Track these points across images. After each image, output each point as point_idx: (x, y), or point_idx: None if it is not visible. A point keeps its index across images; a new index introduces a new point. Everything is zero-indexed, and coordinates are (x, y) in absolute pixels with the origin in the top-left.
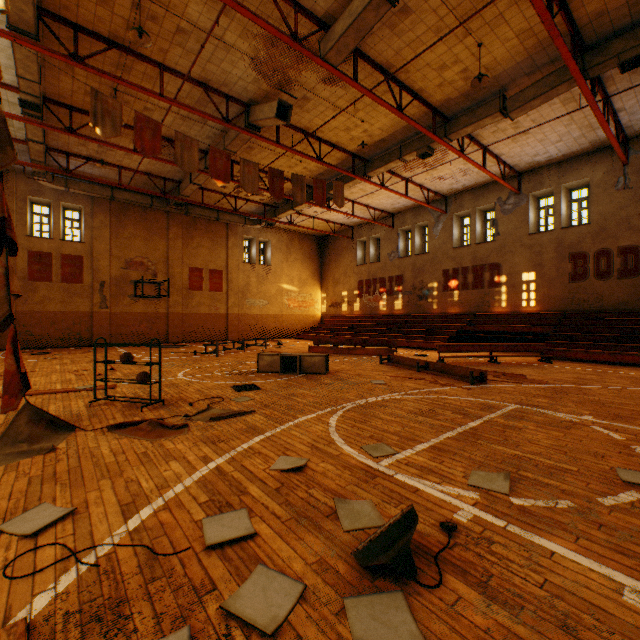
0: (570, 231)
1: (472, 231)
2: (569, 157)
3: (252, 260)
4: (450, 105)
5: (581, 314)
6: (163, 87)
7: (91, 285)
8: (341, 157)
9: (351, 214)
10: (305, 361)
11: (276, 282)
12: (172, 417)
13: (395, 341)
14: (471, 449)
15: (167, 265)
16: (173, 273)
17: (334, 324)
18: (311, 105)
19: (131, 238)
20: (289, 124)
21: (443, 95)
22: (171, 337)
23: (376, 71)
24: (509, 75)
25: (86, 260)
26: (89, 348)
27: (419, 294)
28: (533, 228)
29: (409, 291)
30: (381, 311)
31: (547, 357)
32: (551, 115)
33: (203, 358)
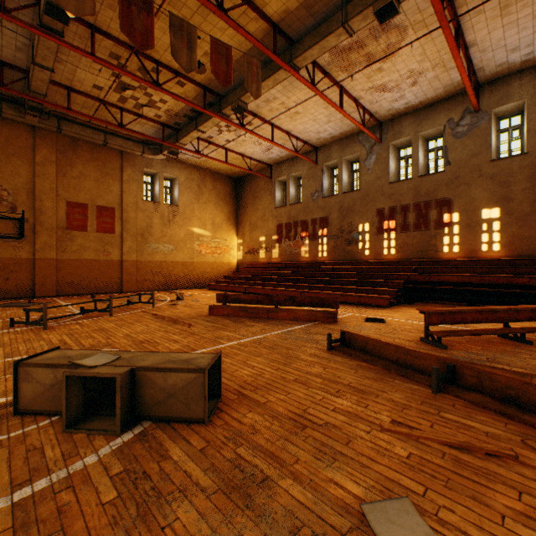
0: None
1: (414, 161)
2: None
3: (155, 198)
4: None
5: None
6: None
7: None
8: (257, 32)
9: (270, 140)
10: (147, 385)
11: (185, 225)
12: None
13: (337, 299)
14: None
15: (33, 197)
16: (42, 207)
17: (250, 272)
18: None
19: None
20: None
21: None
22: (39, 290)
23: None
24: None
25: None
26: None
27: (348, 238)
28: (494, 154)
29: (336, 235)
30: (303, 258)
31: None
32: None
33: (5, 336)
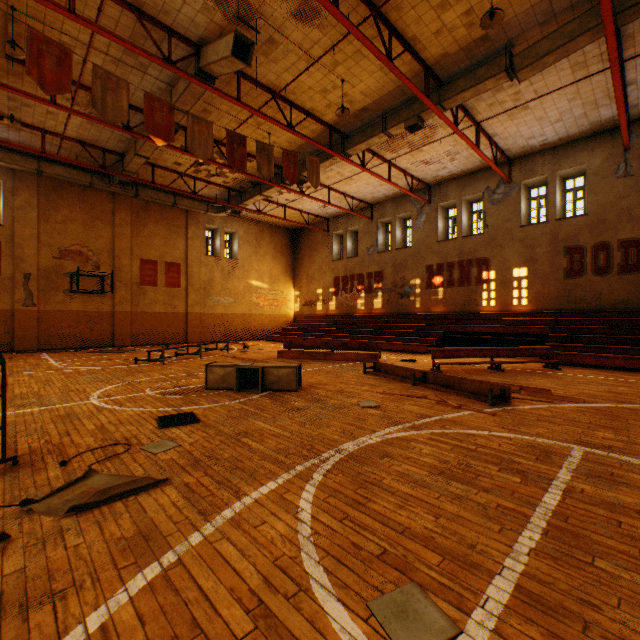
0: (566, 223)
1: (458, 223)
2: (565, 142)
3: (216, 253)
4: (446, 63)
5: (579, 313)
6: (74, 1)
7: (12, 277)
8: (316, 130)
9: (327, 202)
10: (270, 374)
11: (244, 278)
12: (1, 503)
13: (379, 344)
14: (605, 599)
15: (113, 256)
16: (120, 265)
17: (308, 324)
18: (279, 52)
19: (66, 222)
20: (250, 67)
21: (440, 48)
22: (118, 340)
23: (362, 3)
24: (520, 23)
25: (5, 247)
26: (6, 354)
27: (400, 292)
28: (524, 220)
29: (389, 288)
30: (359, 310)
31: (555, 363)
32: (556, 85)
33: (144, 368)
